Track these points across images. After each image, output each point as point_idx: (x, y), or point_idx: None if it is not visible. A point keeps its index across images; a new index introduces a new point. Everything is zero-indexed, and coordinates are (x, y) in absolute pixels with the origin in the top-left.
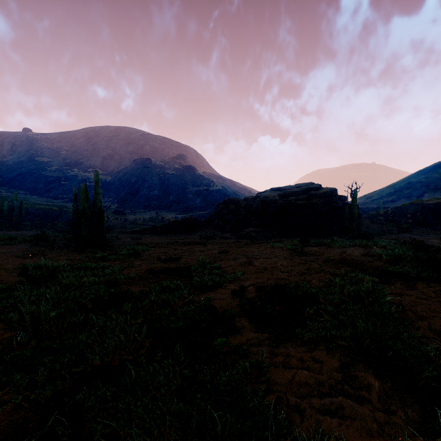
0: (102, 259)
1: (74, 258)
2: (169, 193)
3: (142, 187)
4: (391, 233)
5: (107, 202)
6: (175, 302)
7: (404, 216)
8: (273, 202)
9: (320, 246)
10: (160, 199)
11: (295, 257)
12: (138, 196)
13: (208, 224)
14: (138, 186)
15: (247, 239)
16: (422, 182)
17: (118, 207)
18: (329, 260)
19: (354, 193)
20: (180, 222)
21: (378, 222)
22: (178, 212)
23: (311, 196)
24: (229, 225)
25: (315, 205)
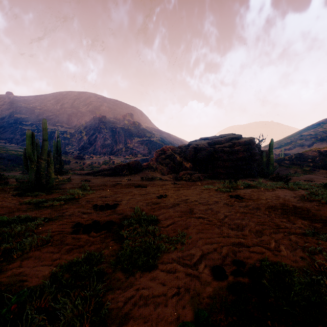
0: (35, 206)
1: (6, 205)
2: (119, 142)
3: (98, 138)
4: (298, 174)
5: (71, 150)
6: None
7: (306, 160)
8: (204, 149)
9: (250, 188)
10: (112, 147)
11: (235, 203)
12: (95, 144)
13: (149, 167)
14: (96, 137)
15: (182, 180)
16: (311, 134)
17: (79, 153)
18: (272, 207)
19: (271, 142)
20: (125, 165)
21: (285, 166)
22: (127, 157)
23: (234, 144)
24: (167, 168)
25: (238, 151)
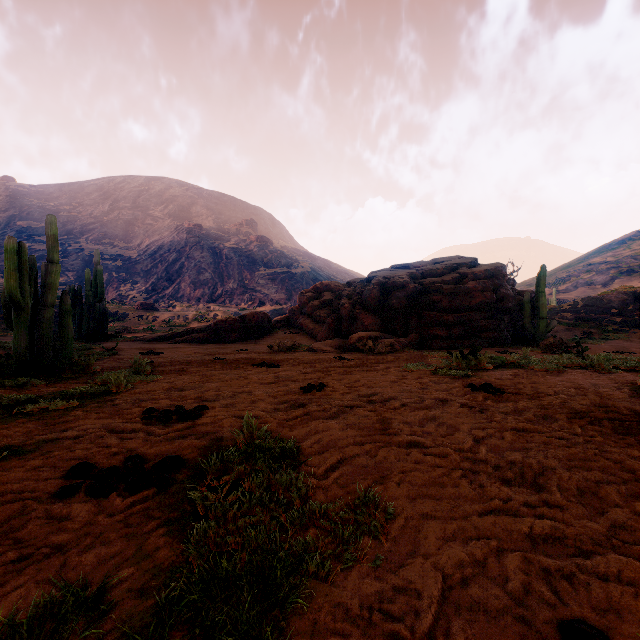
0: (1, 413)
1: None
2: (228, 277)
3: (186, 268)
4: (592, 339)
5: (130, 291)
6: None
7: (606, 311)
8: (401, 287)
9: (507, 368)
10: (214, 286)
11: (489, 404)
12: (180, 281)
13: (287, 326)
14: (181, 266)
15: (355, 352)
16: (608, 262)
17: (148, 298)
18: (582, 414)
19: (541, 271)
20: (236, 321)
21: (564, 322)
22: (243, 307)
23: (464, 277)
24: (323, 327)
25: (472, 292)
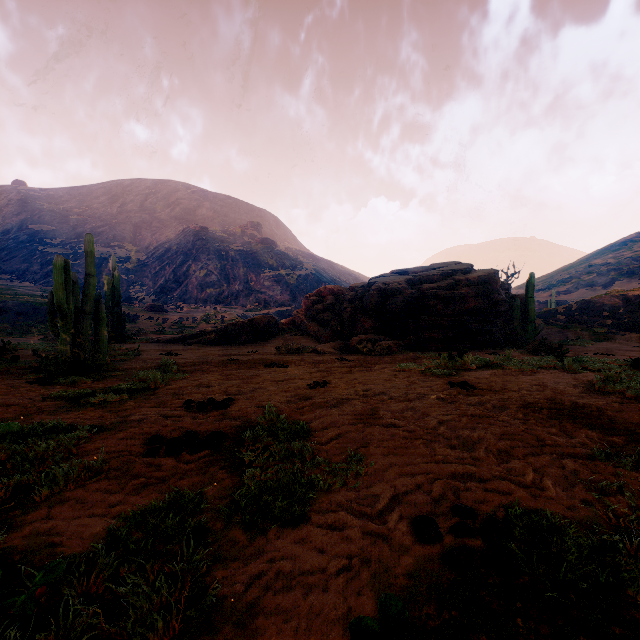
0: (72, 403)
1: (16, 402)
2: (234, 279)
3: (193, 270)
4: (583, 341)
5: (139, 293)
6: (146, 634)
7: (599, 314)
8: (399, 293)
9: (488, 369)
10: (220, 288)
11: (459, 397)
12: (188, 283)
13: (292, 328)
14: (188, 268)
15: (356, 354)
16: (609, 264)
17: (156, 300)
18: (530, 405)
19: (530, 278)
20: (246, 324)
21: (558, 325)
22: (248, 308)
23: (459, 283)
24: (327, 330)
25: (466, 297)
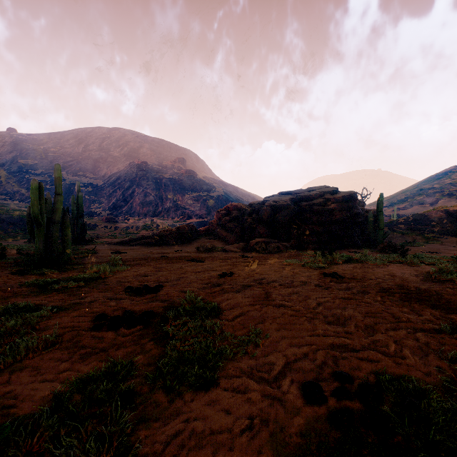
0: (41, 289)
1: None
2: (166, 199)
3: (136, 193)
4: (417, 243)
5: (98, 209)
6: None
7: (428, 223)
8: (285, 208)
9: (351, 263)
10: (156, 205)
11: (332, 284)
12: (132, 201)
13: (208, 234)
14: (133, 191)
15: (254, 252)
16: (434, 188)
17: (110, 213)
18: (385, 290)
19: (380, 197)
20: (174, 231)
21: (399, 231)
22: (176, 220)
23: (328, 201)
24: (232, 235)
25: (333, 211)
